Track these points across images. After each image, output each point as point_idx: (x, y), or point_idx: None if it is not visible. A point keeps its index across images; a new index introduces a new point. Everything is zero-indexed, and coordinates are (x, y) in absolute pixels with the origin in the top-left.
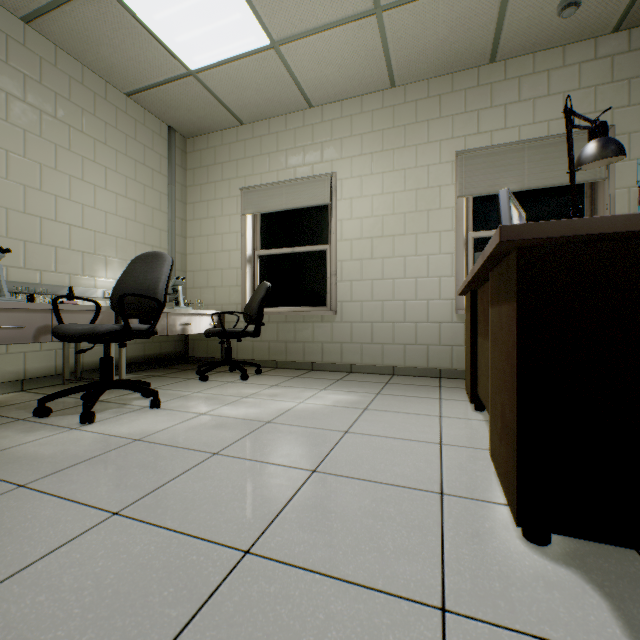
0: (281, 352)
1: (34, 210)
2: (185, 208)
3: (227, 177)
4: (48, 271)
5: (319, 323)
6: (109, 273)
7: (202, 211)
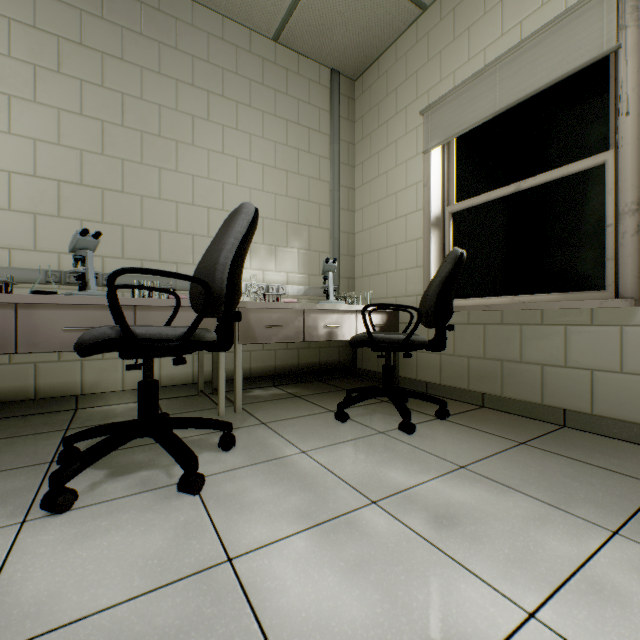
0: (491, 378)
1: (170, 195)
2: (353, 173)
3: (402, 106)
4: (184, 263)
5: (582, 326)
6: (254, 263)
7: (371, 170)
